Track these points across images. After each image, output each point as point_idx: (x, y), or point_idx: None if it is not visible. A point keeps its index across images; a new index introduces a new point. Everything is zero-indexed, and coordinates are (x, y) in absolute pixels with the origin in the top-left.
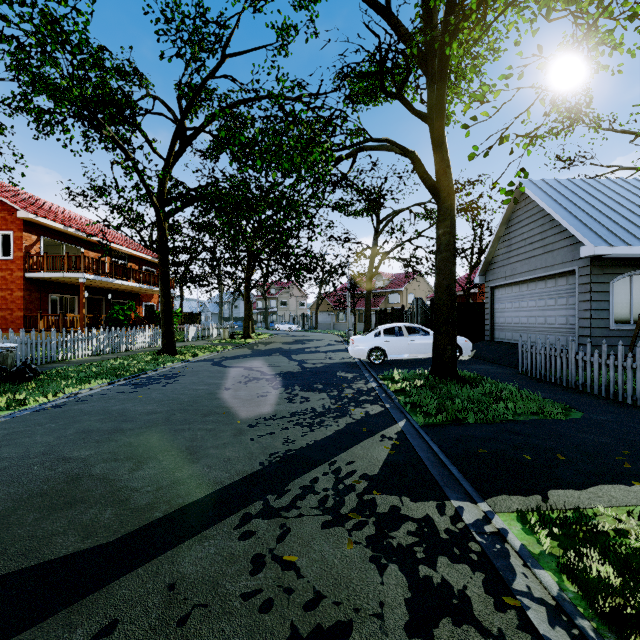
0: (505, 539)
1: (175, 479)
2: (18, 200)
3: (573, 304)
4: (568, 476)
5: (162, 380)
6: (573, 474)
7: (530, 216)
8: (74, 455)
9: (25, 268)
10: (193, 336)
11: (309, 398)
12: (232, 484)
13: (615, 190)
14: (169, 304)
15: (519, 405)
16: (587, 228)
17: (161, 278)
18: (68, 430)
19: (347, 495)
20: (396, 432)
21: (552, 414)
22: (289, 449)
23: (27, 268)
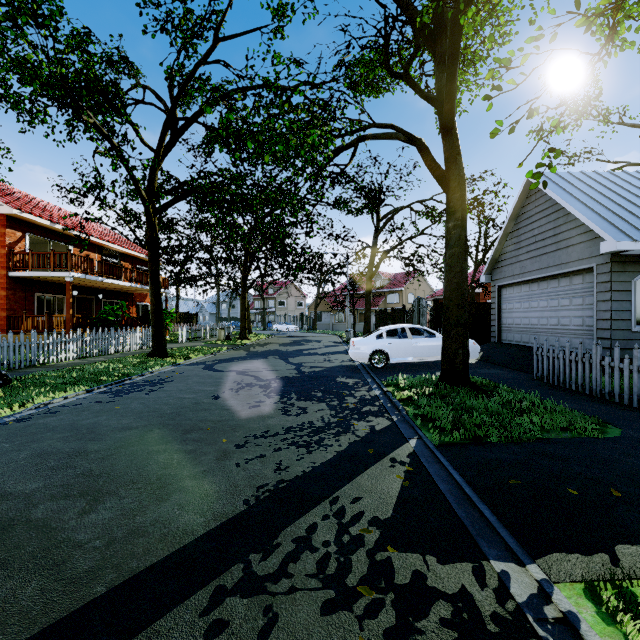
0: (578, 633)
1: (134, 527)
2: (2, 195)
3: (590, 304)
4: (634, 522)
5: (146, 387)
6: (639, 519)
7: (541, 211)
8: (17, 489)
9: (9, 266)
10: (187, 337)
11: (306, 409)
12: (206, 535)
13: (632, 183)
14: (159, 304)
15: (545, 419)
16: (607, 222)
17: (151, 277)
18: (22, 452)
19: (354, 553)
20: (408, 454)
21: (587, 431)
22: (281, 479)
23: (11, 266)
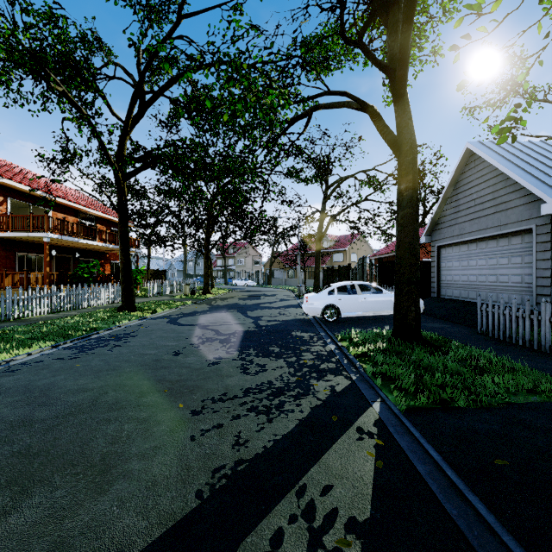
0: None
1: (58, 538)
2: None
3: (529, 263)
4: None
5: (111, 342)
6: None
7: (480, 177)
8: None
9: None
10: (156, 292)
11: (265, 366)
12: (146, 551)
13: None
14: (128, 262)
15: (507, 379)
16: (546, 186)
17: (120, 237)
18: None
19: None
20: (374, 422)
21: None
22: (240, 459)
23: None
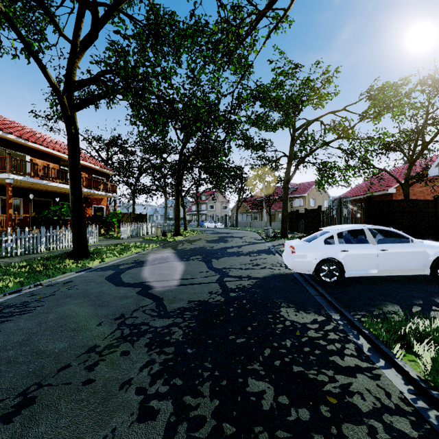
0: None
1: None
2: None
3: None
4: None
5: None
6: None
7: None
8: None
9: None
10: (129, 234)
11: None
12: None
13: None
14: (79, 202)
15: None
16: None
17: (70, 174)
18: None
19: None
20: None
21: None
22: None
23: None
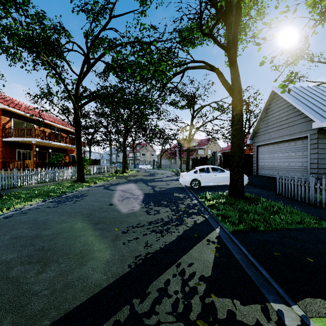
0: None
1: (67, 282)
2: None
3: (306, 155)
4: None
5: (74, 199)
6: None
7: (280, 106)
8: (2, 258)
9: (2, 135)
10: (95, 172)
11: (159, 211)
12: (107, 287)
13: None
14: (81, 155)
15: (287, 217)
16: (315, 112)
17: (76, 141)
18: (6, 236)
19: (192, 298)
20: (216, 237)
21: (311, 224)
22: (148, 252)
23: (3, 135)
